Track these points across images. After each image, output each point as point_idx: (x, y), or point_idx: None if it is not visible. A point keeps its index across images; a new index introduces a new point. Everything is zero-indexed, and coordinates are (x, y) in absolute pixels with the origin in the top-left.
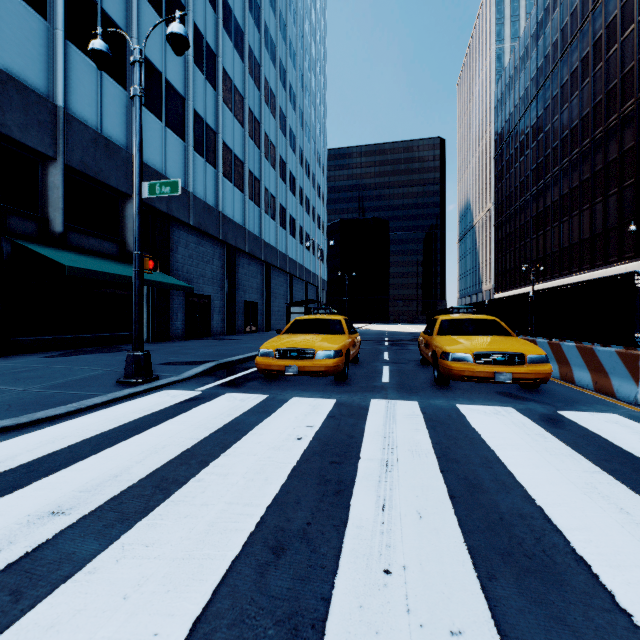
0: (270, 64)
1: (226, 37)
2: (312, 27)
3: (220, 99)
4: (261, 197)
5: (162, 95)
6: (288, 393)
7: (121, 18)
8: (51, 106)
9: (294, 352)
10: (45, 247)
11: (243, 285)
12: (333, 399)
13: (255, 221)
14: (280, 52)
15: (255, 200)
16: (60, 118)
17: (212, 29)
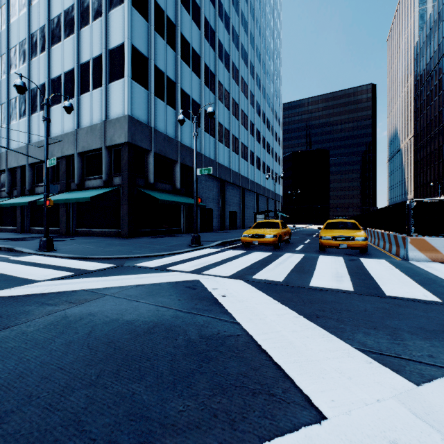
0: (244, 67)
1: (220, 62)
2: (271, 31)
3: (217, 99)
4: (239, 149)
5: (190, 107)
6: (254, 251)
7: (173, 76)
8: (149, 128)
9: (256, 235)
10: (148, 190)
11: (229, 202)
12: (271, 252)
13: (235, 163)
14: (250, 57)
15: (235, 151)
16: (152, 132)
17: (213, 61)
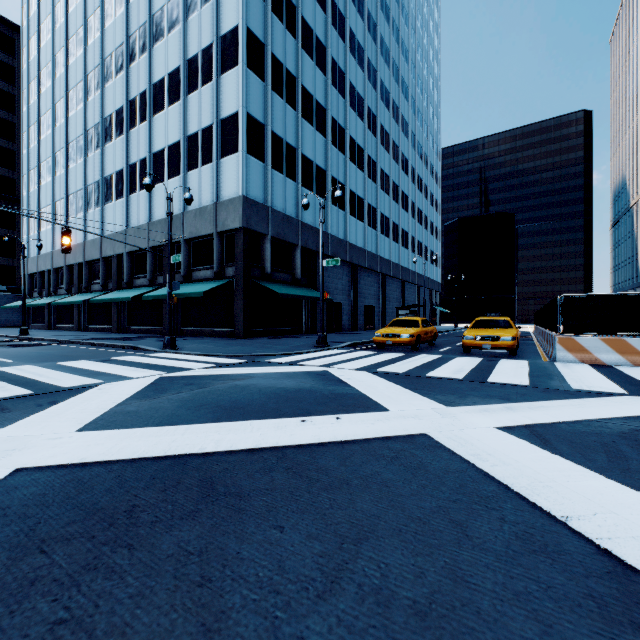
0: (385, 110)
1: (351, 111)
2: (424, 51)
3: (347, 160)
4: (377, 222)
5: (313, 175)
6: (387, 352)
7: (293, 140)
8: (266, 208)
9: (390, 335)
10: (265, 282)
11: (363, 293)
12: (405, 354)
13: (372, 242)
14: (393, 95)
15: (372, 225)
16: (269, 213)
17: (342, 112)
